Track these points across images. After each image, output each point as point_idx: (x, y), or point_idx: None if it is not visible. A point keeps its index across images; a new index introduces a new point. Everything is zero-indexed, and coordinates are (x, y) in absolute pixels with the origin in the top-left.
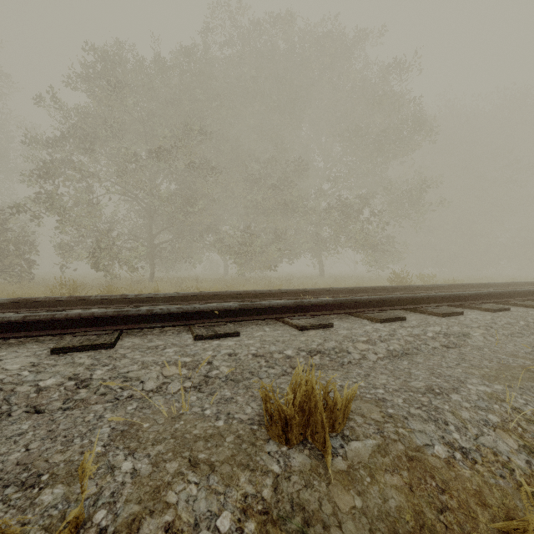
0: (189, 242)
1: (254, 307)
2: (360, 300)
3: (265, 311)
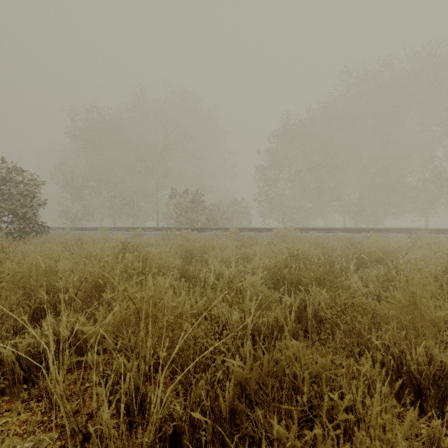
0: (322, 207)
1: (364, 229)
2: (402, 229)
3: (368, 230)
